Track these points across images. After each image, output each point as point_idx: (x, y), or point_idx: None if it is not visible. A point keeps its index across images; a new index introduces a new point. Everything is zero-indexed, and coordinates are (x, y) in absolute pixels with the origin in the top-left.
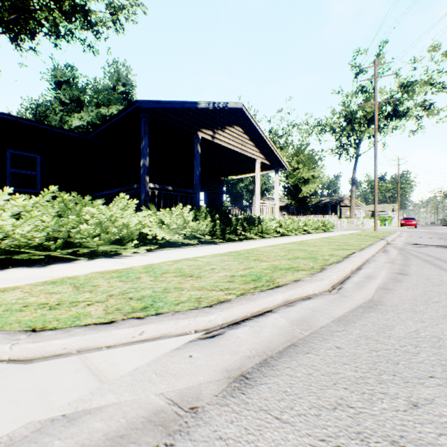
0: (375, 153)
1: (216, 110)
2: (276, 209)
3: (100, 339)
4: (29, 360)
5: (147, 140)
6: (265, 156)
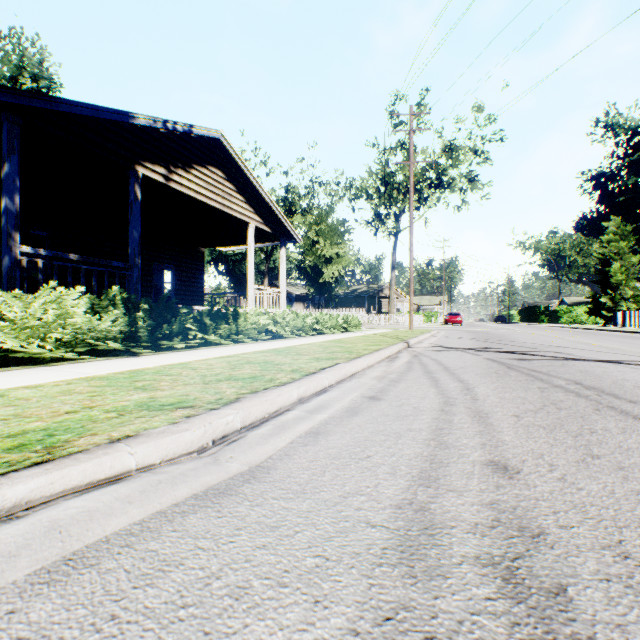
0: (410, 228)
1: (175, 134)
2: (282, 298)
3: None
4: None
5: (16, 165)
6: (263, 220)
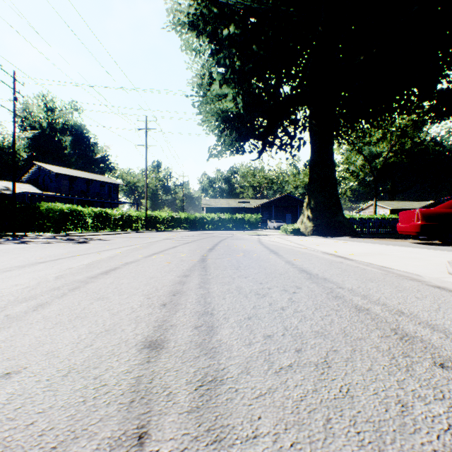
0: None
1: None
2: None
3: None
4: (448, 273)
5: None
6: None
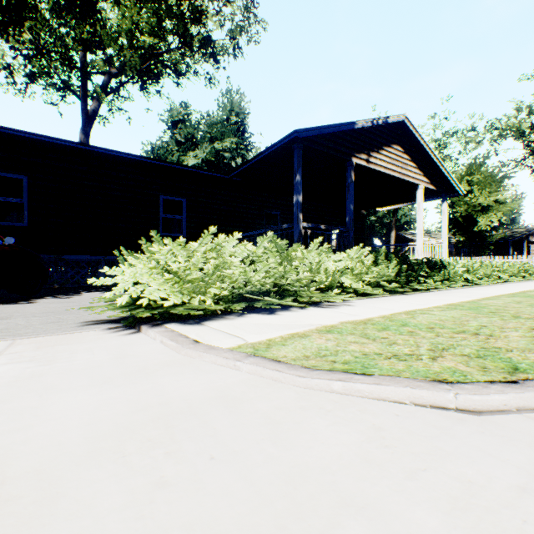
0: None
1: (372, 128)
2: (443, 248)
3: (532, 399)
4: (478, 412)
5: (300, 174)
6: (429, 180)
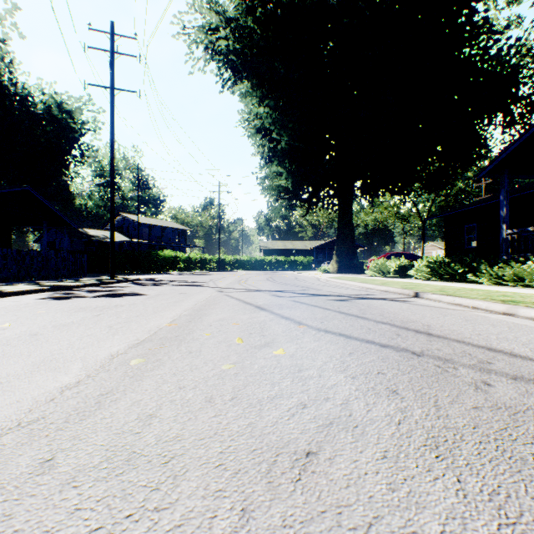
0: None
1: None
2: None
3: None
4: None
5: (503, 193)
6: None
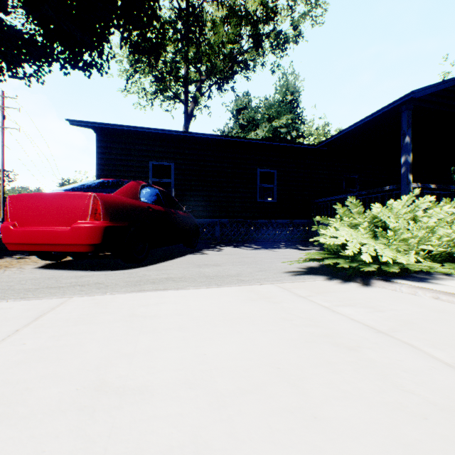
0: None
1: None
2: None
3: None
4: None
5: (409, 134)
6: None
